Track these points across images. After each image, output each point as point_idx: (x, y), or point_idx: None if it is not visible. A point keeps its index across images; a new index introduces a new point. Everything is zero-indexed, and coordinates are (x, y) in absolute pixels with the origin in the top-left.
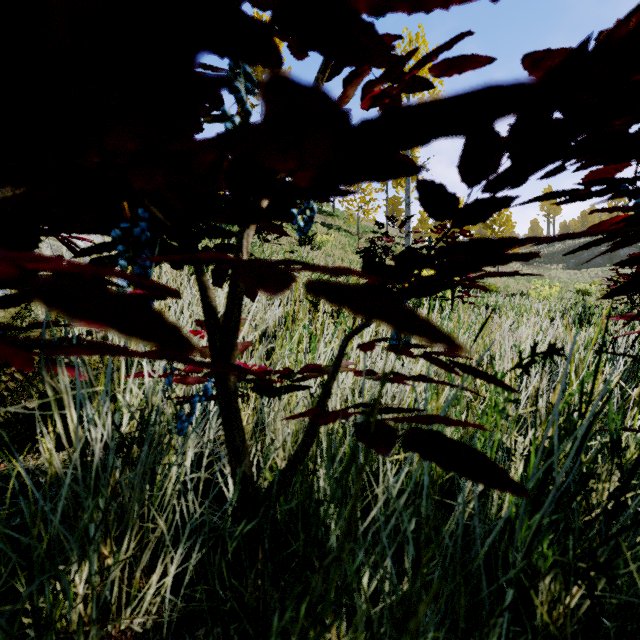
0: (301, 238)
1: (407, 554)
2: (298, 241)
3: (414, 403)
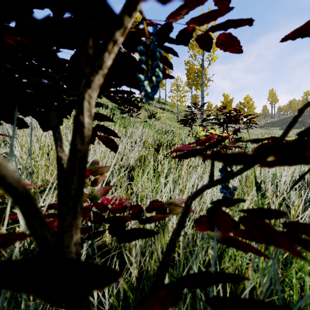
0: (149, 115)
1: None
2: (148, 116)
3: None
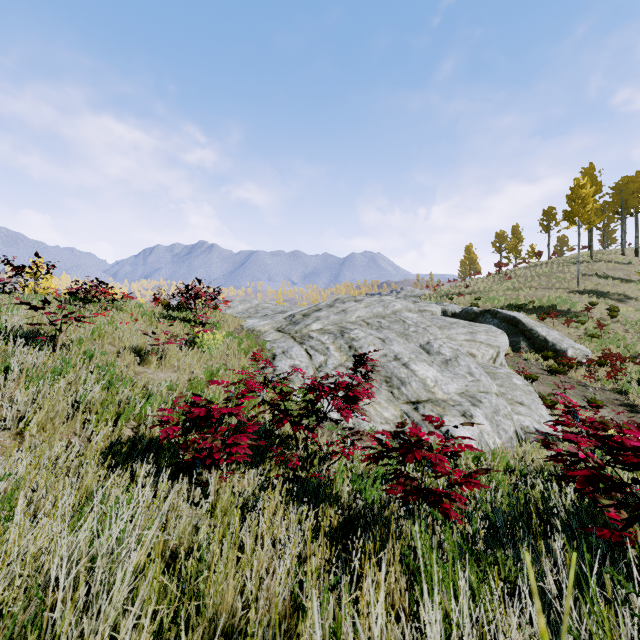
0: (609, 309)
1: (628, 372)
2: (609, 315)
3: (633, 368)
